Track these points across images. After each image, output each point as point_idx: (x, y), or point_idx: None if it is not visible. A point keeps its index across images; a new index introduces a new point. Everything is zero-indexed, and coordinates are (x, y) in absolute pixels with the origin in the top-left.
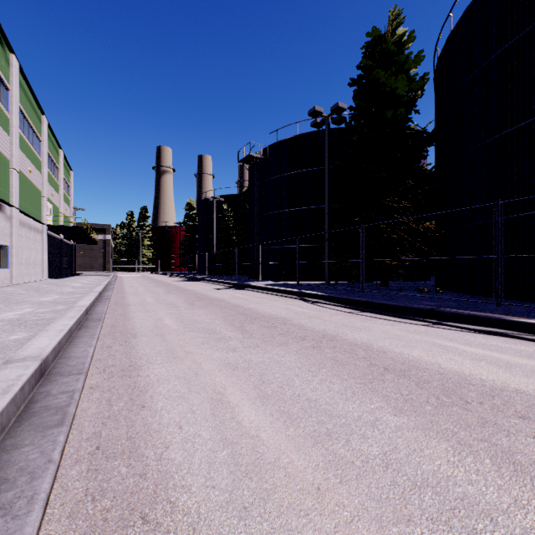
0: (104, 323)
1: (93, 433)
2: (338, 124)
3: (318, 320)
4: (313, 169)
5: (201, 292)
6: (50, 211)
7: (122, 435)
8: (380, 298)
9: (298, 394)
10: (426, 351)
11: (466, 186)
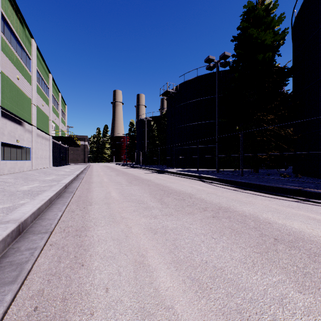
0: (74, 194)
1: (37, 290)
2: (224, 67)
3: (214, 195)
4: (207, 97)
5: (137, 175)
6: (54, 128)
7: (59, 295)
8: (256, 180)
9: (206, 261)
10: (305, 224)
11: (318, 103)
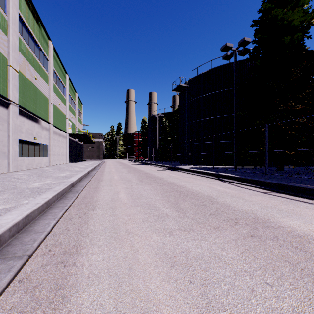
0: (80, 194)
1: None
2: (243, 55)
3: (241, 200)
4: (222, 90)
5: (149, 172)
6: (70, 126)
7: None
8: (286, 181)
9: None
10: None
11: None
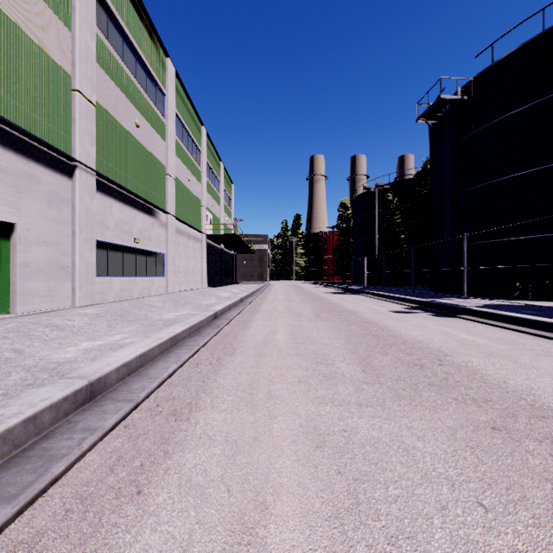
0: (42, 494)
1: None
2: None
3: None
4: None
5: (373, 320)
6: (210, 221)
7: None
8: None
9: None
10: None
11: None
